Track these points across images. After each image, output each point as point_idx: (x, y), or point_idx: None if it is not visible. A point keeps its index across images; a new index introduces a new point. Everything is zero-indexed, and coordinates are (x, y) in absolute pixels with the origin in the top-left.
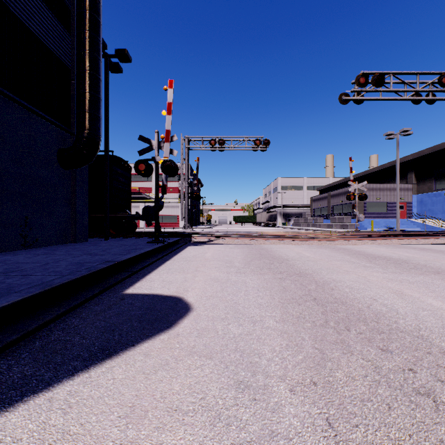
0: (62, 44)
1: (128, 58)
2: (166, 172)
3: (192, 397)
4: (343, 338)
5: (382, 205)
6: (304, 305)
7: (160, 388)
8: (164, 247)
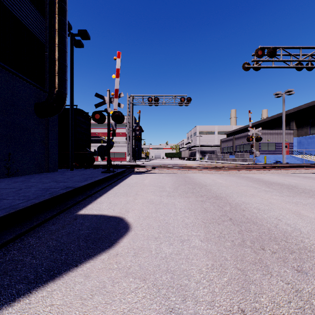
0: (38, 25)
1: (88, 37)
2: (115, 120)
3: None
4: (261, 258)
5: (271, 145)
6: (222, 225)
7: None
8: (113, 175)
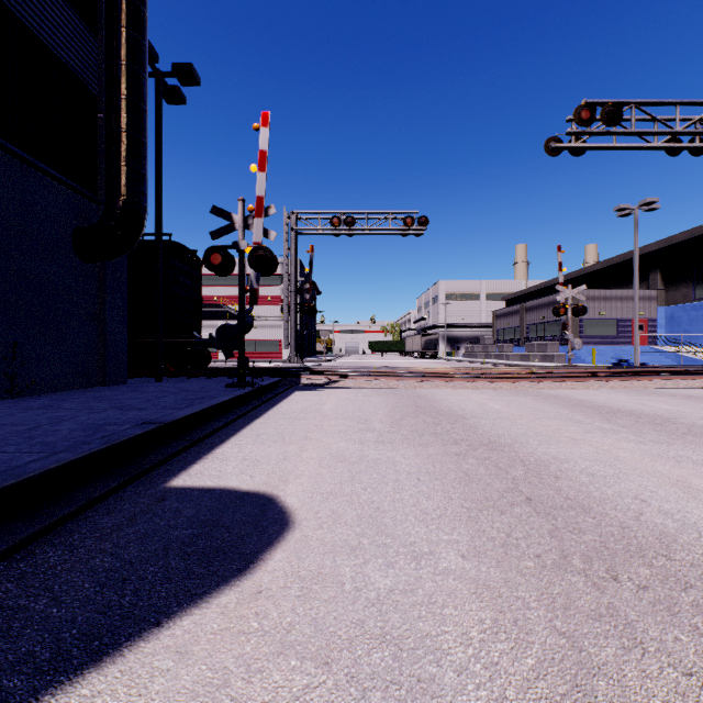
0: (81, 51)
1: (195, 79)
2: (257, 268)
3: None
4: (612, 603)
5: (608, 324)
6: (511, 514)
7: None
8: (253, 393)
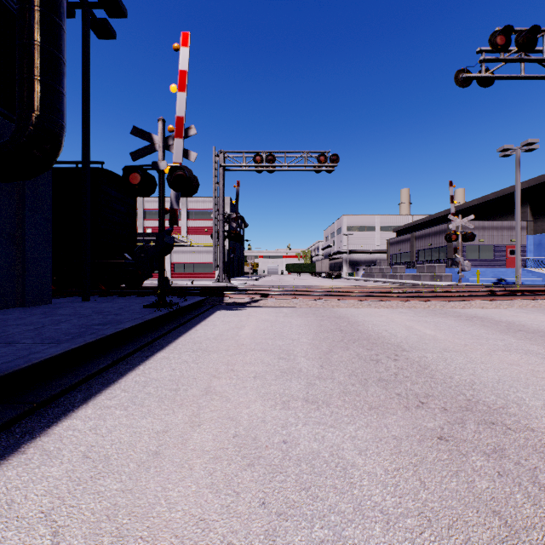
0: None
1: (121, 10)
2: (176, 188)
3: None
4: None
5: (486, 249)
6: None
7: None
8: (170, 315)
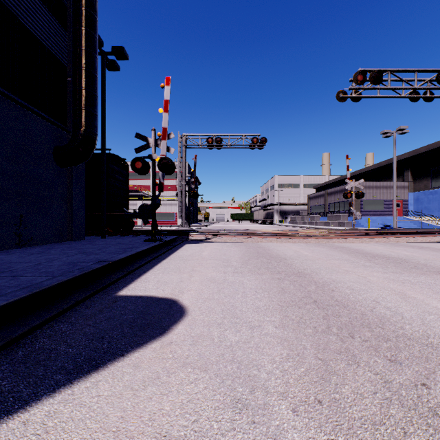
0: (58, 41)
1: (125, 56)
2: (163, 170)
3: (183, 419)
4: (348, 347)
5: (378, 203)
6: (304, 308)
7: (149, 408)
8: (161, 245)
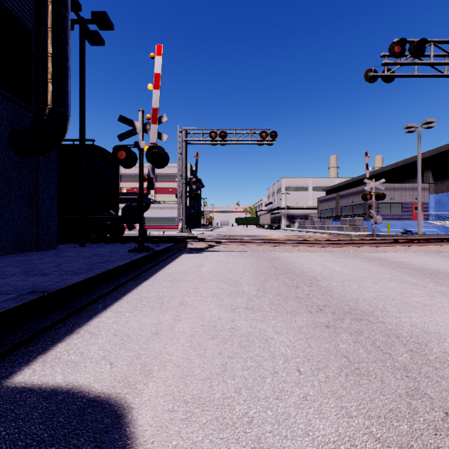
0: None
1: (109, 24)
2: (152, 161)
3: None
4: None
5: (396, 206)
6: None
7: None
8: (148, 257)
